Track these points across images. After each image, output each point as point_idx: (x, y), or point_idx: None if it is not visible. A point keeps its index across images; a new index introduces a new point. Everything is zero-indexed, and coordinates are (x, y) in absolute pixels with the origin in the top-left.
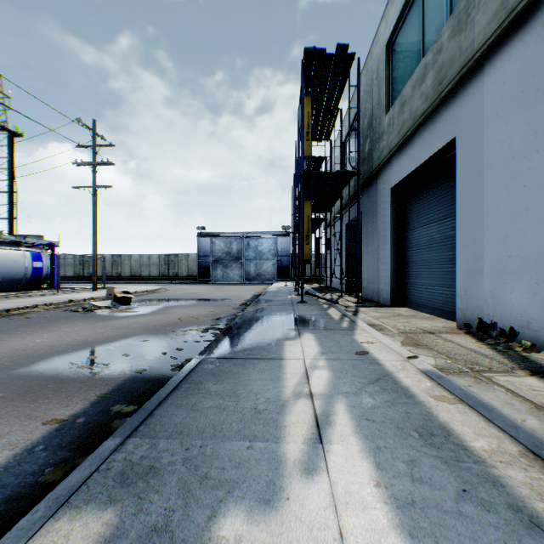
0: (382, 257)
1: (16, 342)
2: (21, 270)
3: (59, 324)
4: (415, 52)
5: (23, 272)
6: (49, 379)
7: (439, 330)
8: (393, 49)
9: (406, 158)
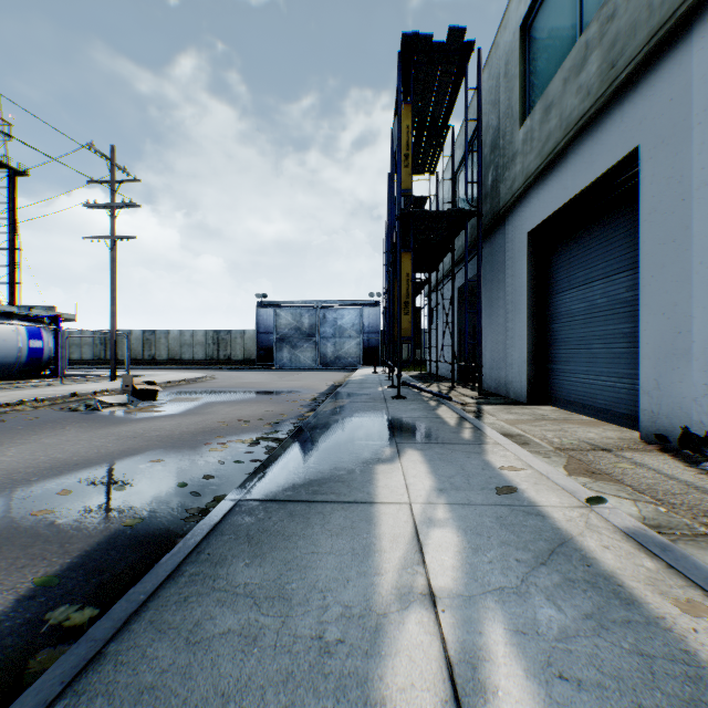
0: (514, 332)
1: None
2: (12, 352)
3: (43, 431)
4: (566, 30)
5: (15, 354)
6: None
7: (616, 444)
8: (530, 33)
9: (552, 187)
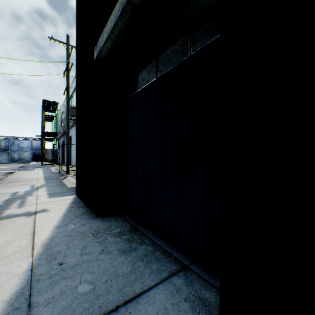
0: None
1: None
2: None
3: None
4: None
5: None
6: None
7: None
8: None
9: None
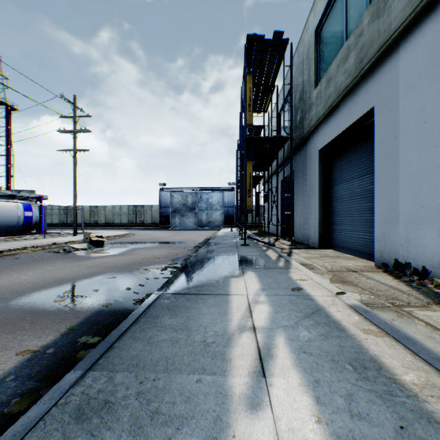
0: (311, 207)
1: (4, 279)
2: (15, 218)
3: (43, 263)
4: (339, 36)
5: (16, 220)
6: (28, 312)
7: (361, 268)
8: (320, 35)
9: (332, 125)
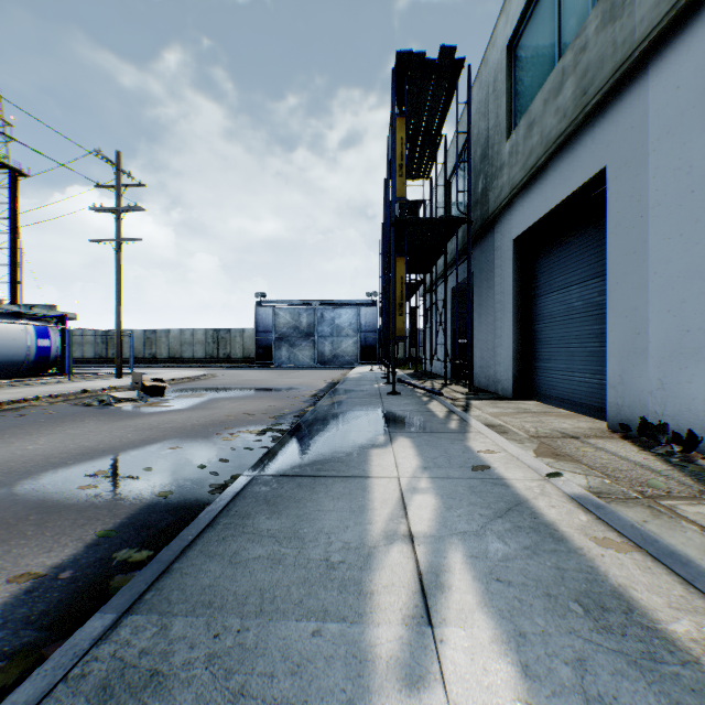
0: (502, 332)
1: None
2: (22, 350)
3: (64, 423)
4: (547, 54)
5: (24, 353)
6: (33, 506)
7: (585, 433)
8: (516, 53)
9: (535, 198)
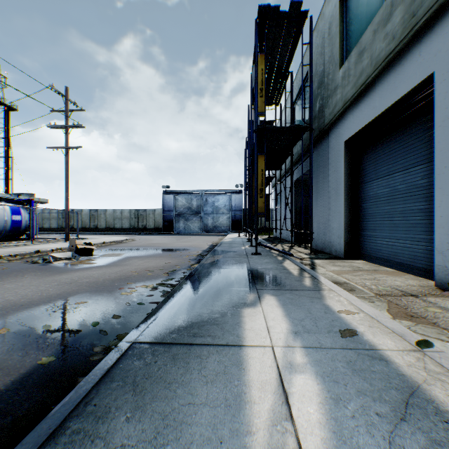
0: (335, 209)
1: None
2: (0, 223)
3: (7, 278)
4: None
5: (2, 224)
6: None
7: (419, 291)
8: (346, 4)
9: (364, 108)
